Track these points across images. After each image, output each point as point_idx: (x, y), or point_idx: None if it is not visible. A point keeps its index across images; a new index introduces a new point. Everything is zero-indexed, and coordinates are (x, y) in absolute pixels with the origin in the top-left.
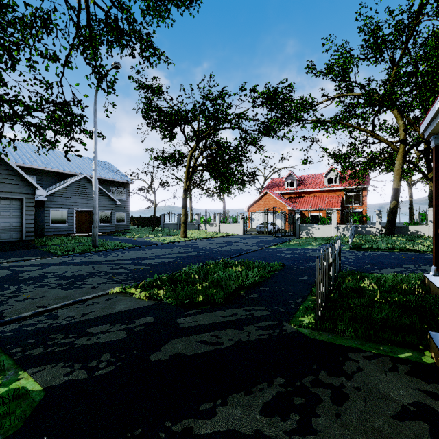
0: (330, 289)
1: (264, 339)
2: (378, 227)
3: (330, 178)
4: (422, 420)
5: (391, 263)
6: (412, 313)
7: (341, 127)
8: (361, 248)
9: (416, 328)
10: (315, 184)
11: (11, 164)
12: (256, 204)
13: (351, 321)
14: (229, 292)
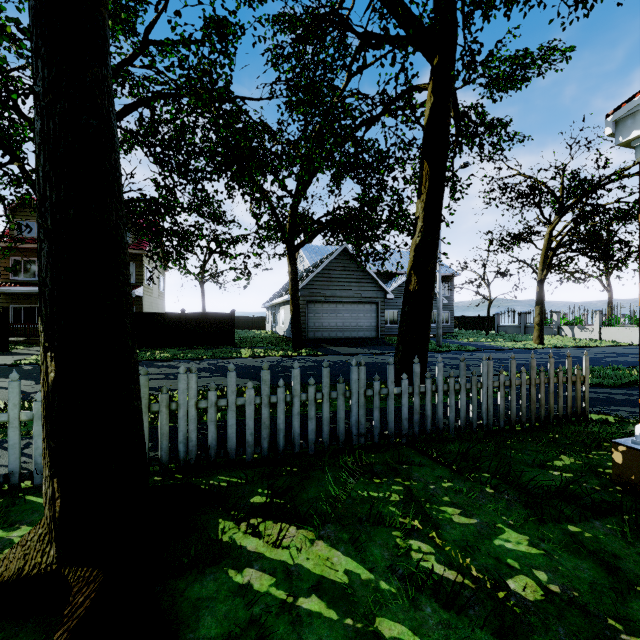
0: None
1: None
2: None
3: None
4: None
5: None
6: None
7: None
8: None
9: None
10: None
11: (372, 275)
12: None
13: None
14: (619, 383)
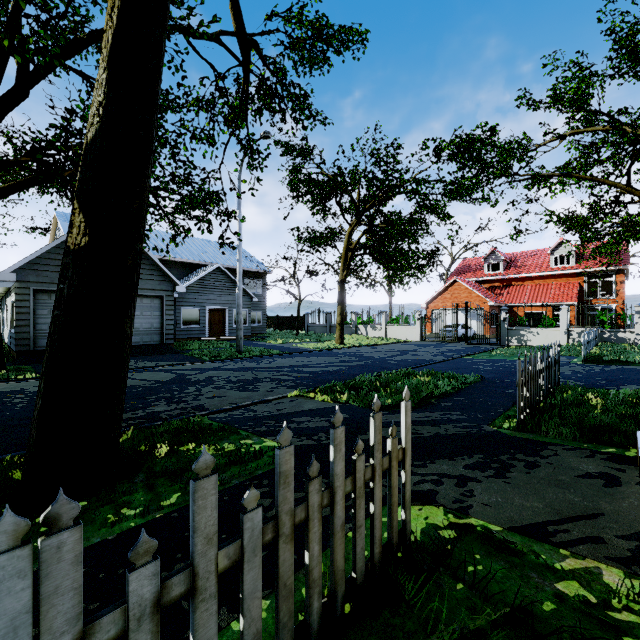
0: (540, 399)
1: (462, 434)
2: (638, 332)
3: (560, 256)
4: (601, 479)
5: (639, 380)
6: (634, 422)
7: (575, 181)
8: (602, 361)
9: (627, 431)
10: (534, 266)
11: (153, 258)
12: (440, 298)
13: (559, 427)
14: (418, 399)
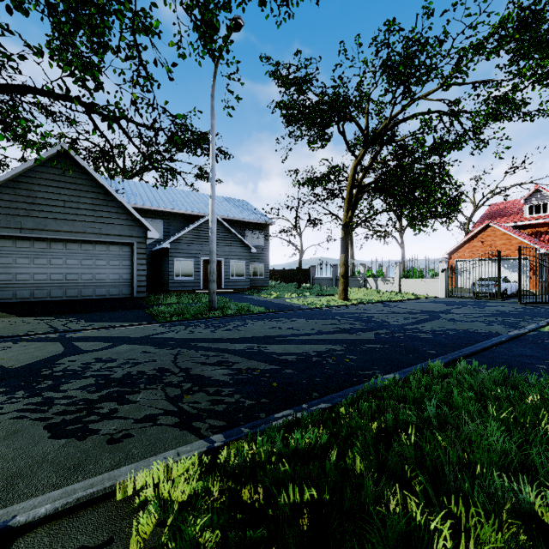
0: None
1: None
2: None
3: None
4: None
5: None
6: None
7: None
8: None
9: None
10: None
11: (119, 199)
12: (466, 247)
13: None
14: None
